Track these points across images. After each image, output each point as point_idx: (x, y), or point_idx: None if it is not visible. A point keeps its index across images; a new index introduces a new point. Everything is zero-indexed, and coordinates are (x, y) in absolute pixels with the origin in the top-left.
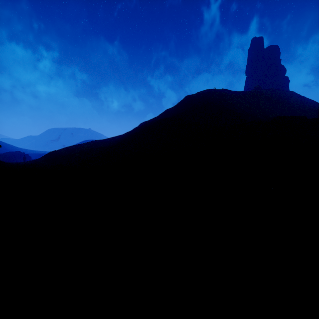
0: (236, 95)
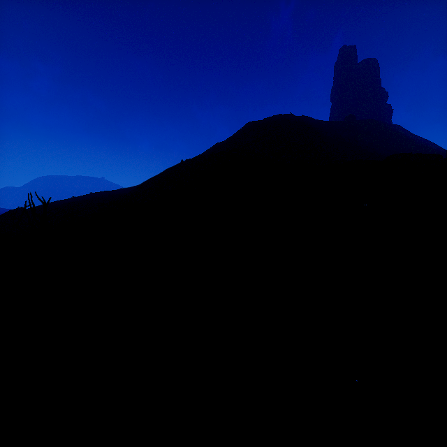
0: (322, 126)
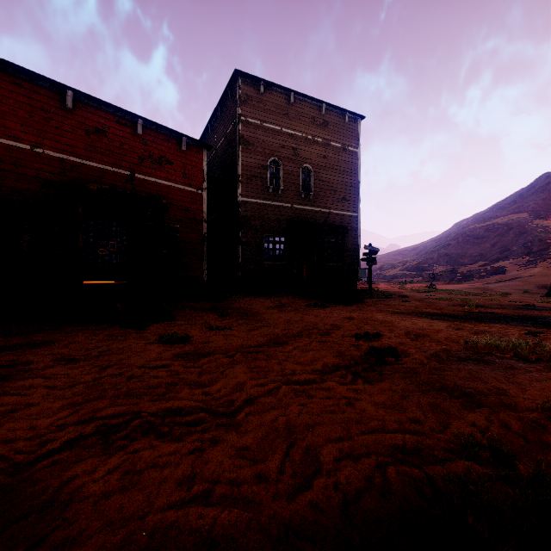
0: None
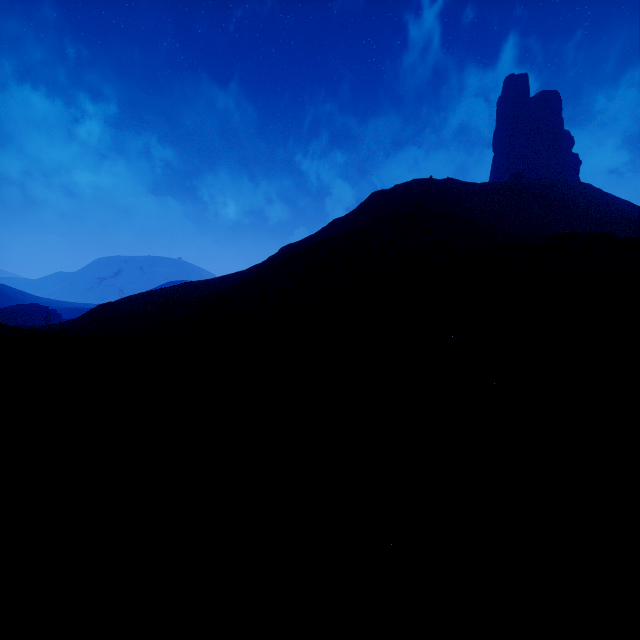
0: (474, 191)
